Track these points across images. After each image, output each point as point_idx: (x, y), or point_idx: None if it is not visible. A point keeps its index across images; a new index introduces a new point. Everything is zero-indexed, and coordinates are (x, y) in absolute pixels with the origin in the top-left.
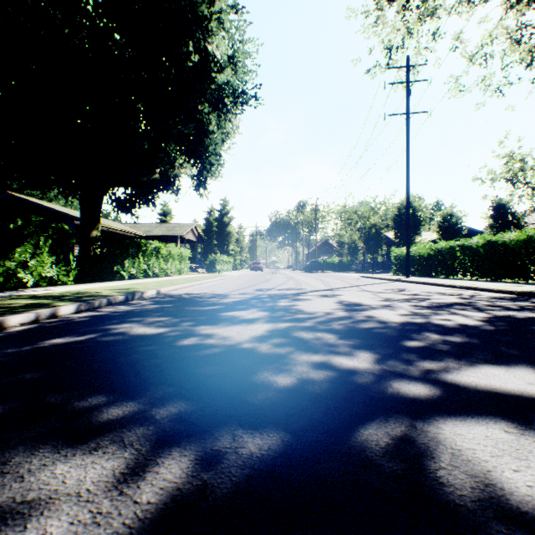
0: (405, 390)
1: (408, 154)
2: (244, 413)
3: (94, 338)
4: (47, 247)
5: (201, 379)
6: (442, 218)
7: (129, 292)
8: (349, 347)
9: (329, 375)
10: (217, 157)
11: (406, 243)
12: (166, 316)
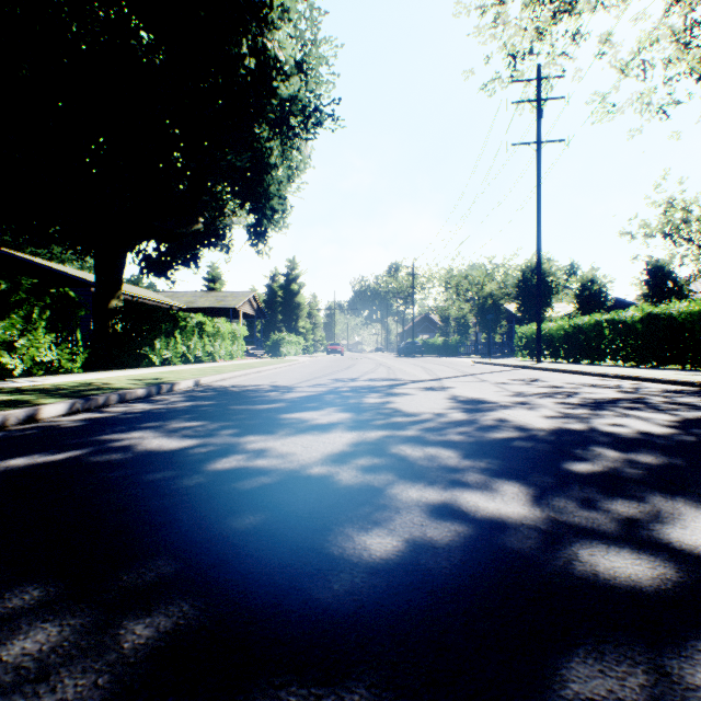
0: (608, 569)
1: (539, 197)
2: (305, 633)
3: (78, 456)
4: (43, 321)
5: (232, 543)
6: (581, 285)
7: (154, 383)
8: (482, 473)
9: (461, 533)
10: (282, 200)
11: (536, 317)
12: (200, 419)
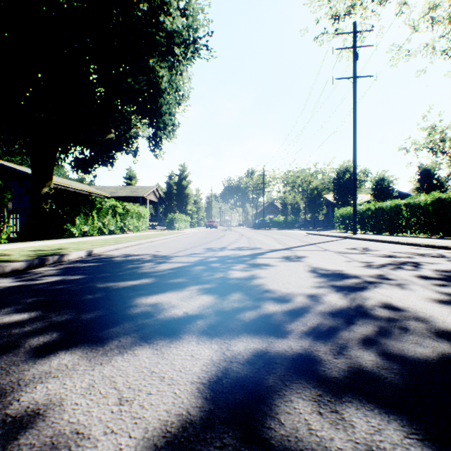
0: None
1: (355, 116)
2: None
3: None
4: None
5: None
6: (375, 182)
7: (45, 254)
8: None
9: None
10: (171, 116)
11: (353, 202)
12: (34, 308)
